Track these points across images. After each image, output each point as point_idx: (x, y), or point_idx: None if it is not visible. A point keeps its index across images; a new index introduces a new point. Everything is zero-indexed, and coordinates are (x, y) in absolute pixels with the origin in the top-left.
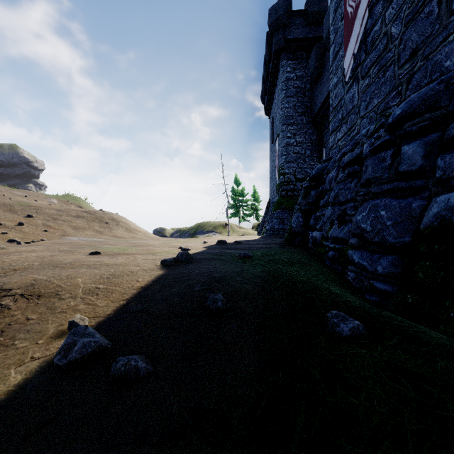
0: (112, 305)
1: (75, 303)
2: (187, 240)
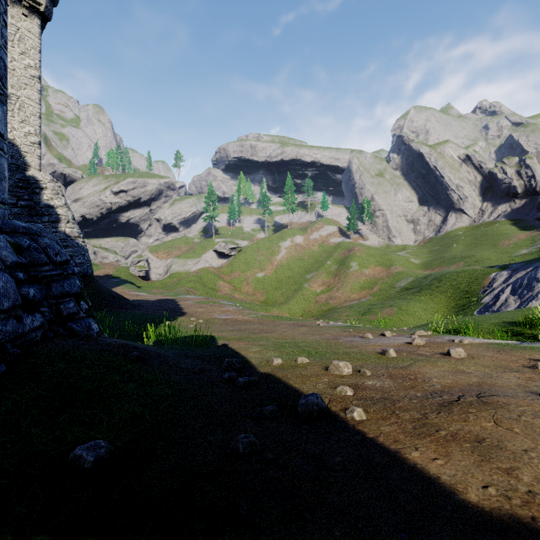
0: (374, 431)
1: (404, 418)
2: None
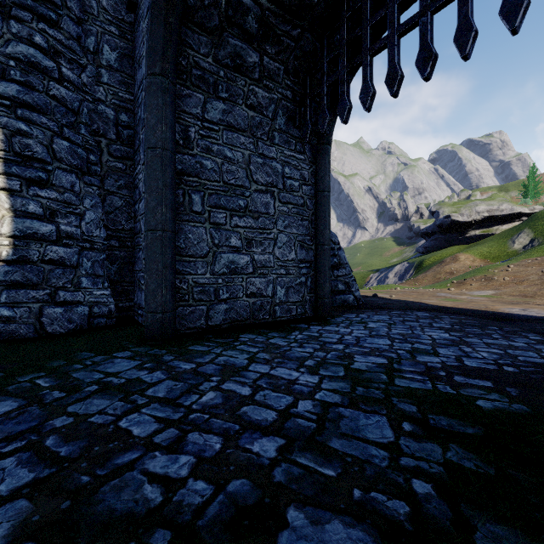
0: None
1: None
2: (492, 302)
